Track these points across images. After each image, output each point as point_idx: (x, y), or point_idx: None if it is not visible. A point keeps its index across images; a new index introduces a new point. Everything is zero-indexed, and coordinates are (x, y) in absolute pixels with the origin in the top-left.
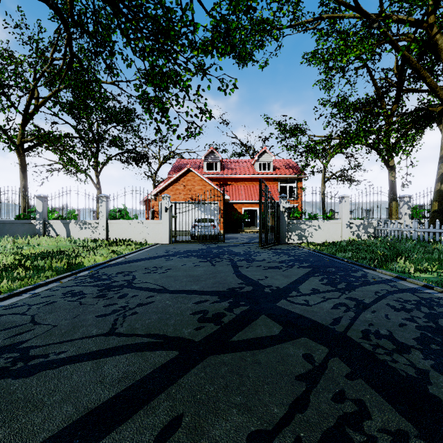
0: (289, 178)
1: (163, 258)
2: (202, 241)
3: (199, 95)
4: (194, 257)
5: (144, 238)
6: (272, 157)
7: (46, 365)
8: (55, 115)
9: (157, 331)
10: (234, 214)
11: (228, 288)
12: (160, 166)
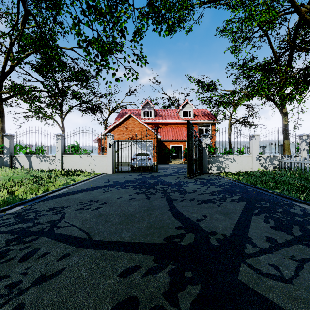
0: (205, 122)
1: (103, 189)
2: (139, 171)
3: (135, 41)
4: (131, 187)
5: (92, 169)
6: (192, 107)
7: None
8: (29, 75)
9: None
10: (164, 150)
11: (165, 237)
12: (109, 114)
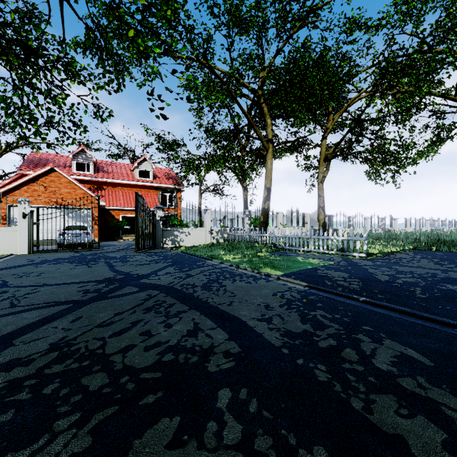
0: (169, 188)
1: (30, 266)
2: (73, 249)
3: (74, 111)
4: (68, 263)
5: None
6: (152, 166)
7: None
8: None
9: (53, 301)
10: (111, 221)
11: (104, 278)
12: (0, 155)
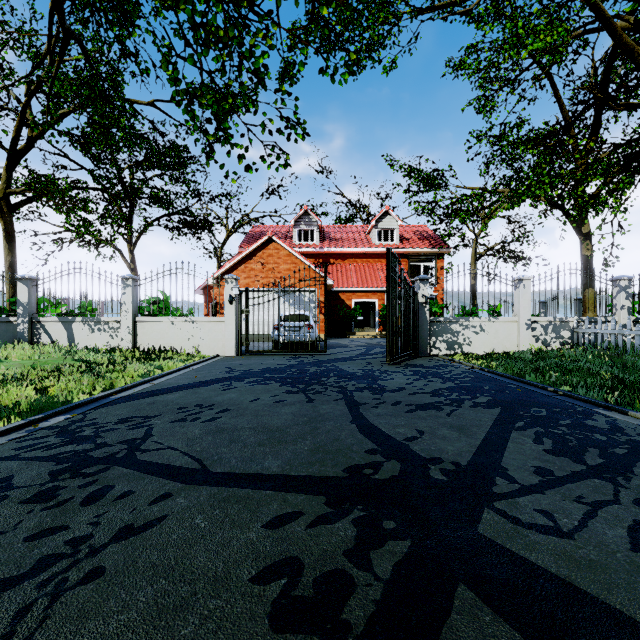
0: (424, 253)
1: (220, 385)
2: (290, 351)
3: (285, 93)
4: (276, 382)
5: (195, 346)
6: (398, 221)
7: None
8: (65, 155)
9: None
10: (340, 309)
11: (345, 466)
12: (228, 237)
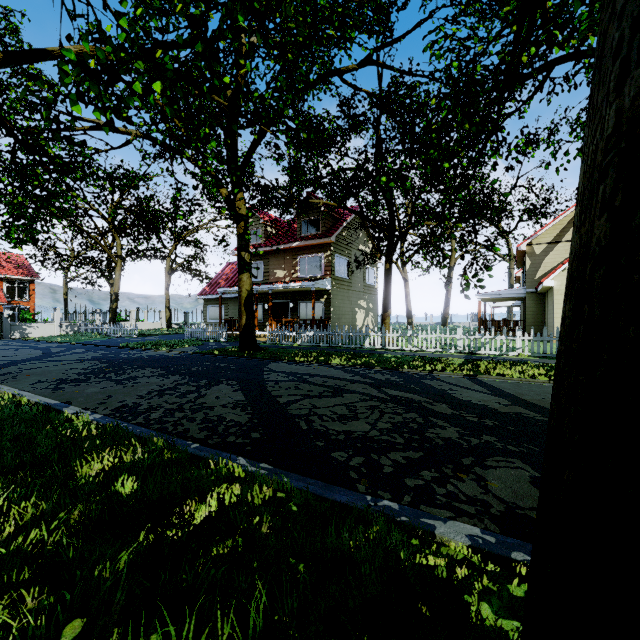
0: (19, 279)
1: None
2: None
3: None
4: None
5: None
6: None
7: None
8: None
9: None
10: None
11: None
12: None
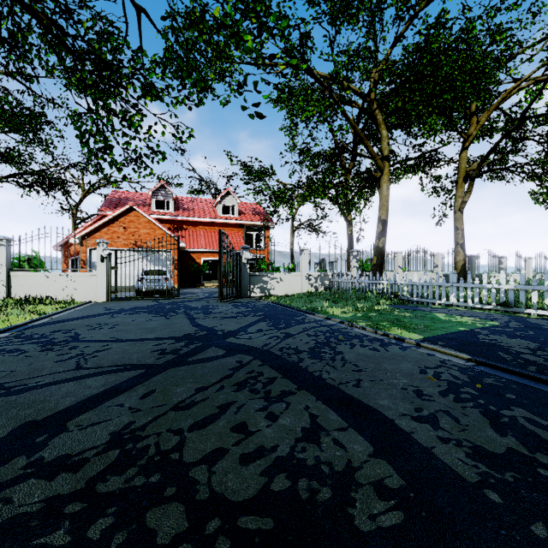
0: (256, 225)
1: (106, 316)
2: (152, 297)
3: (151, 135)
4: (145, 313)
5: (69, 295)
6: (237, 200)
7: (30, 388)
8: None
9: (123, 363)
10: (191, 265)
11: (184, 334)
12: (84, 197)
